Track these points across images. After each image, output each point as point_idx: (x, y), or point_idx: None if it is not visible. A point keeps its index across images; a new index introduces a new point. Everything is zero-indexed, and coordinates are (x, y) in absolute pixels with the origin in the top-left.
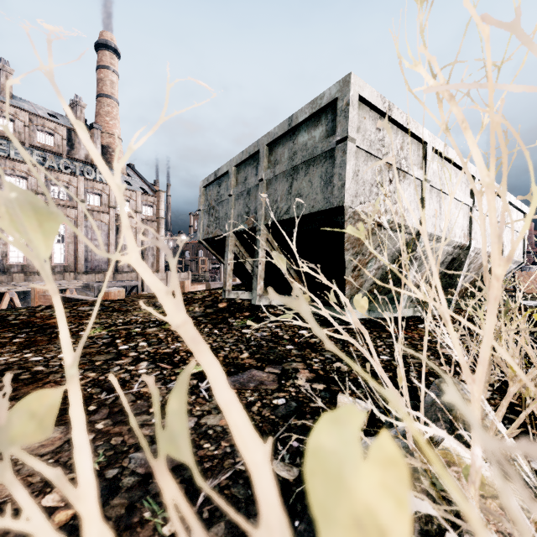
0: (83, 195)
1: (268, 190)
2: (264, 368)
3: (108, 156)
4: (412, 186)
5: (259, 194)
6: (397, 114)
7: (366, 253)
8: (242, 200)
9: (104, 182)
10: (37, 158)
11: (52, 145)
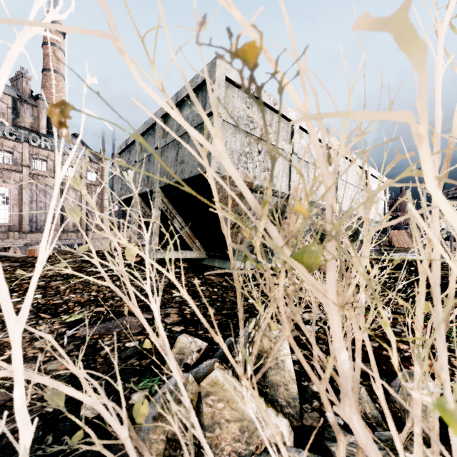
0: (28, 160)
1: (162, 157)
2: None
3: None
4: (281, 157)
5: (155, 160)
6: (264, 96)
7: (241, 213)
8: (145, 166)
9: (49, 149)
10: None
11: None
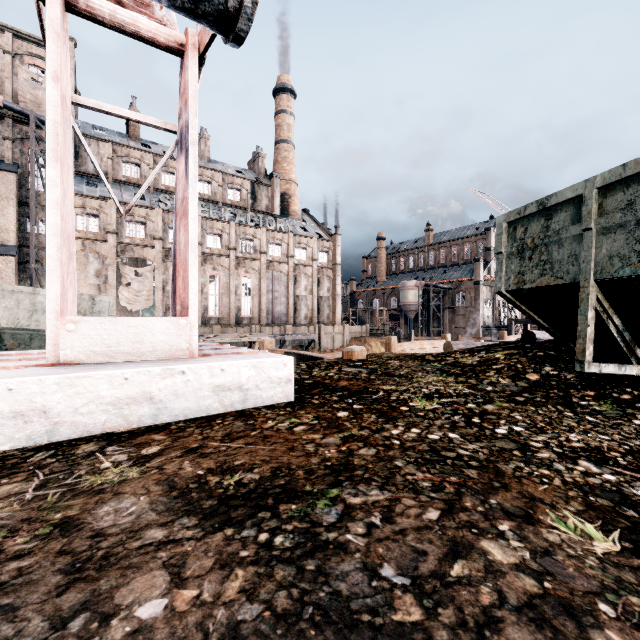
0: (265, 246)
1: None
2: None
3: (285, 203)
4: None
5: None
6: None
7: None
8: (623, 235)
9: (283, 231)
10: (229, 215)
11: (239, 201)
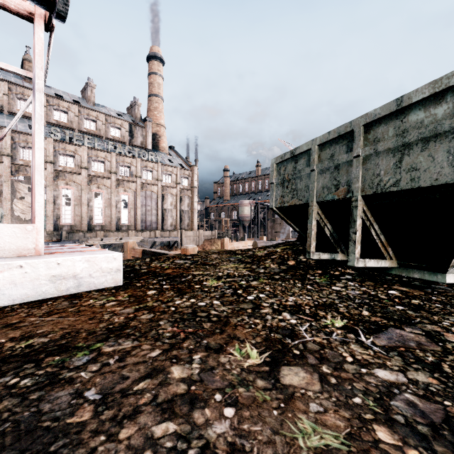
0: (140, 172)
1: (365, 164)
2: (403, 328)
3: (156, 141)
4: None
5: (354, 168)
6: None
7: None
8: (329, 174)
9: (154, 161)
10: (111, 147)
11: (119, 136)
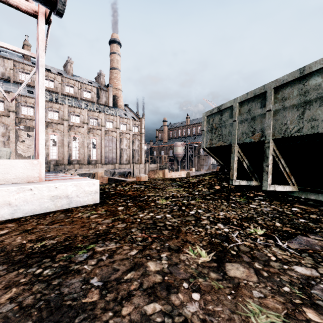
0: (104, 122)
1: (275, 116)
2: (308, 236)
3: (115, 101)
4: None
5: (267, 119)
6: None
7: None
8: (247, 124)
9: (114, 115)
10: (84, 105)
11: (90, 98)
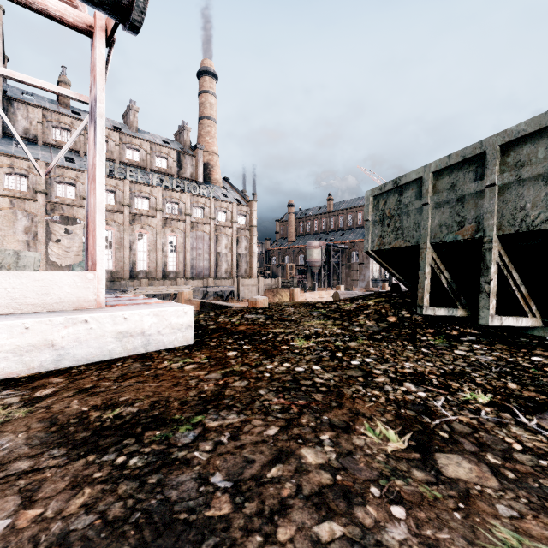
0: (190, 209)
1: (502, 196)
2: None
3: (208, 172)
4: None
5: (487, 201)
6: None
7: None
8: (448, 209)
9: (206, 196)
10: (156, 180)
11: (166, 168)
